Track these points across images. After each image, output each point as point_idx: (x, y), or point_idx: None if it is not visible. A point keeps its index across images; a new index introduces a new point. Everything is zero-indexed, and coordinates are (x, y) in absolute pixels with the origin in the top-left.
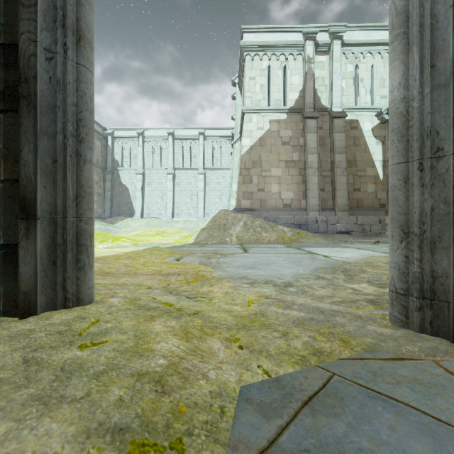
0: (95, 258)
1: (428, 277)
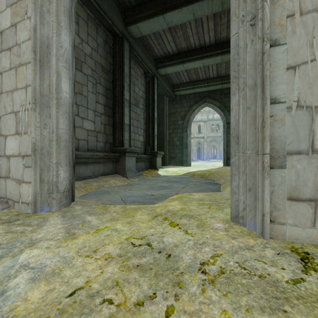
0: None
1: (71, 180)
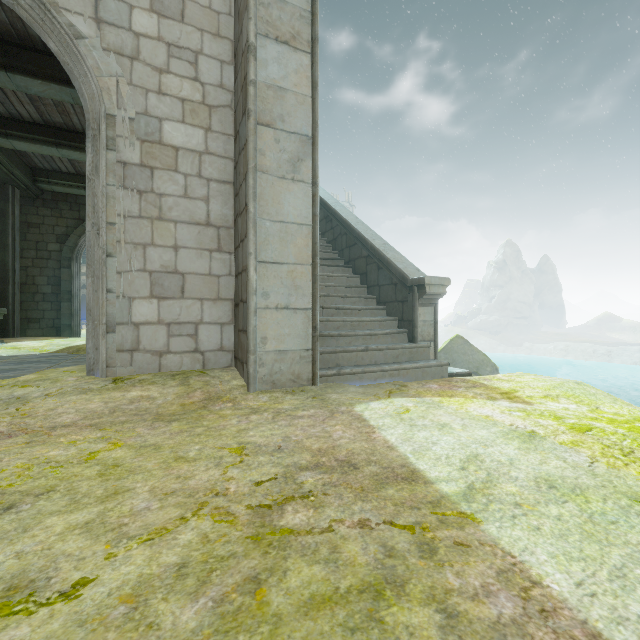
0: (392, 470)
1: None
